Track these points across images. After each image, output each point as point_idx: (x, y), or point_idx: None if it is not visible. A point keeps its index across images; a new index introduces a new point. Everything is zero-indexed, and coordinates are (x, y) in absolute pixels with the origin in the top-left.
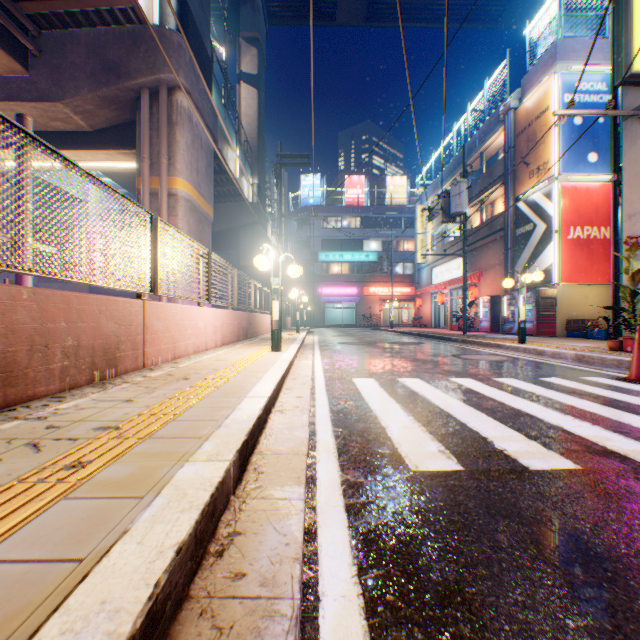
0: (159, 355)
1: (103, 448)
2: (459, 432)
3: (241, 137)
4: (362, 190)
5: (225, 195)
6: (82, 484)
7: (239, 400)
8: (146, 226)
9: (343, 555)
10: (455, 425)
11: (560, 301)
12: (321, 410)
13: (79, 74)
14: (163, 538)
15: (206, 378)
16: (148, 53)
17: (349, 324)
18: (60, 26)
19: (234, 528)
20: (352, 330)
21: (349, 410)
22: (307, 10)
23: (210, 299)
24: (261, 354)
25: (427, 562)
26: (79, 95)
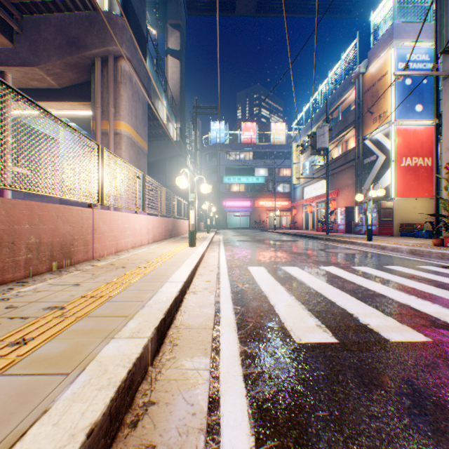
0: (105, 249)
1: (46, 326)
2: (331, 309)
3: (168, 94)
4: (254, 133)
5: (157, 135)
6: (20, 360)
7: (161, 284)
8: (94, 154)
9: (242, 425)
10: (327, 303)
11: (395, 210)
12: (224, 291)
13: (50, 46)
14: (78, 419)
15: (138, 267)
16: (100, 31)
17: (245, 227)
18: (36, 12)
19: (149, 398)
20: (247, 231)
21: (245, 291)
22: (215, 5)
23: (144, 209)
24: (181, 248)
25: (316, 432)
26: (50, 62)
